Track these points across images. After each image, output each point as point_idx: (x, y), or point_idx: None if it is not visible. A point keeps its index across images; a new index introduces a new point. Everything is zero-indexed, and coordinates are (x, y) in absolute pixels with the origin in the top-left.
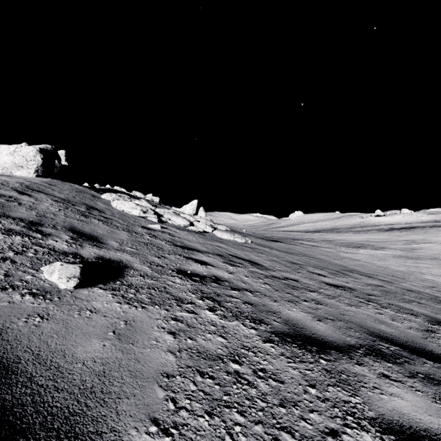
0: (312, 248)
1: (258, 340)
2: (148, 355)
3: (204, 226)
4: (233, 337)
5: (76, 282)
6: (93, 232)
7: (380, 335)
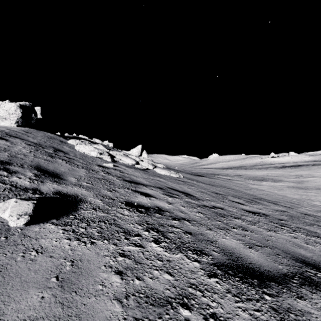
0: (228, 181)
1: (203, 275)
2: (92, 307)
3: (147, 164)
4: (179, 272)
5: (26, 220)
6: (56, 170)
7: (304, 261)
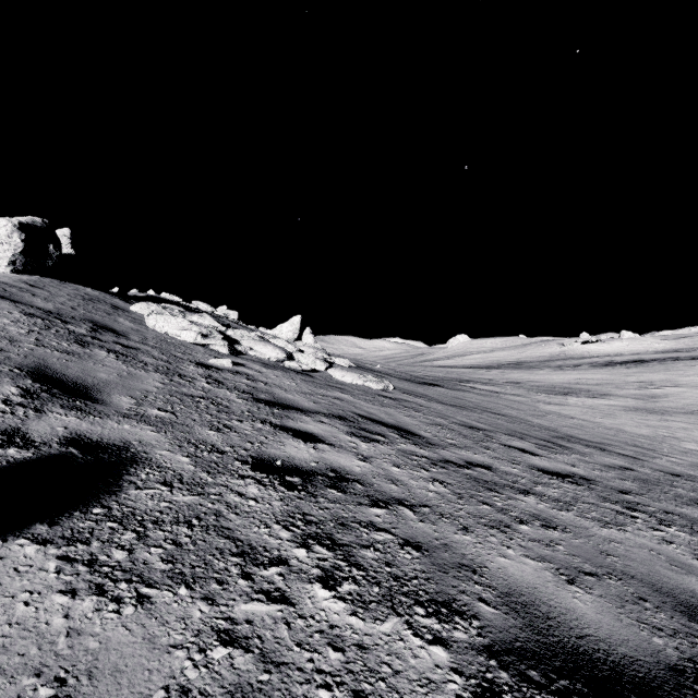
0: (492, 396)
1: (461, 695)
2: None
3: (313, 360)
4: (393, 691)
5: None
6: (85, 377)
7: None
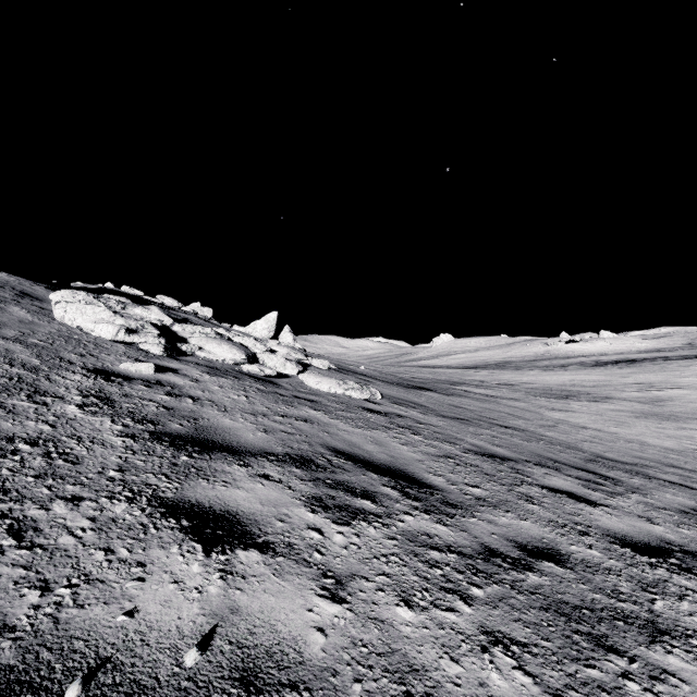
0: (490, 401)
1: None
2: None
3: (282, 362)
4: None
5: None
6: None
7: None
